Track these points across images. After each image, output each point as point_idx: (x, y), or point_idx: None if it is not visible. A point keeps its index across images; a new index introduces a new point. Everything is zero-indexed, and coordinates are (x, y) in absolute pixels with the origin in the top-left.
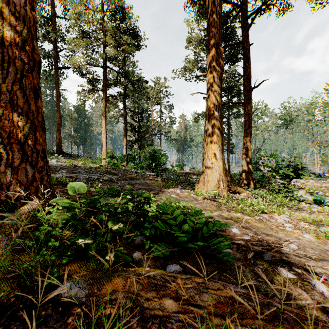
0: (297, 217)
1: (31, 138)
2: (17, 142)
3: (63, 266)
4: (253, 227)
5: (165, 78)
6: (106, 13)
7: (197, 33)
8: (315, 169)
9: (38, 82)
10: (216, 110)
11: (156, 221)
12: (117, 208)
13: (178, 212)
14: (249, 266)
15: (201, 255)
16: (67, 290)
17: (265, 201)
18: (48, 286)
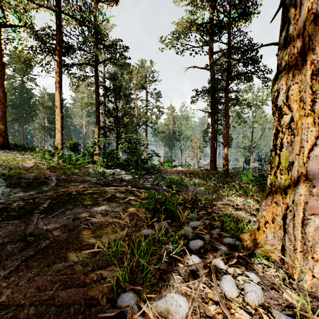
0: None
1: None
2: None
3: None
4: None
5: (152, 62)
6: None
7: None
8: None
9: None
10: None
11: None
12: None
13: None
14: None
15: None
16: None
17: None
18: None
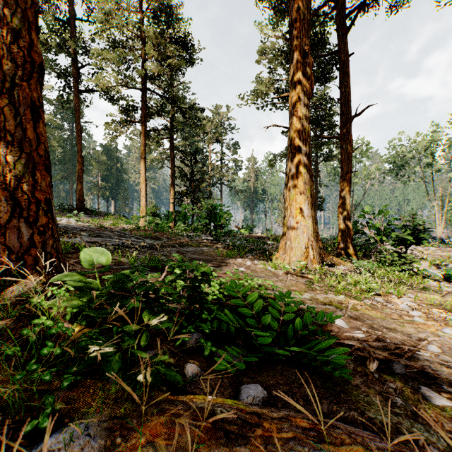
0: (425, 300)
1: (27, 181)
2: (4, 186)
3: (65, 391)
4: (365, 317)
5: (228, 106)
6: (145, 13)
7: (273, 42)
8: (436, 232)
9: (39, 96)
10: (303, 146)
11: (220, 309)
12: (160, 290)
13: (255, 295)
14: (372, 384)
15: (295, 366)
16: (64, 444)
17: (374, 277)
18: (34, 430)
